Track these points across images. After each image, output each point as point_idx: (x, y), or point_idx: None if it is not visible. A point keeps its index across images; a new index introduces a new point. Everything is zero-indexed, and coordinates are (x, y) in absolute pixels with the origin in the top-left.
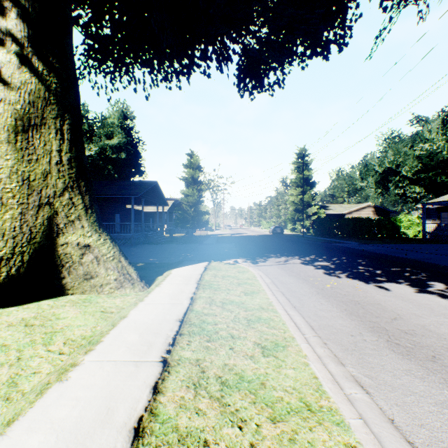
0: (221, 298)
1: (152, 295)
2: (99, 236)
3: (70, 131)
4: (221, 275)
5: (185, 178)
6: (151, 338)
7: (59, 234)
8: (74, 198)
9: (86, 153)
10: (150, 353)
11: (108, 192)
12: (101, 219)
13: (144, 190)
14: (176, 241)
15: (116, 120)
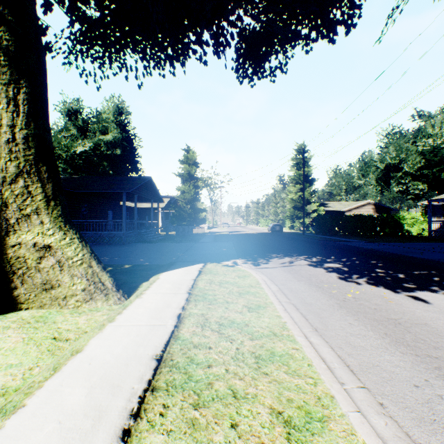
0: (218, 316)
1: (128, 310)
2: (63, 235)
3: (27, 103)
4: (218, 281)
5: (182, 174)
6: (105, 398)
7: (9, 231)
8: (31, 186)
9: (80, 149)
10: (93, 438)
11: (98, 187)
12: (92, 216)
13: (137, 185)
14: (171, 240)
15: (111, 116)
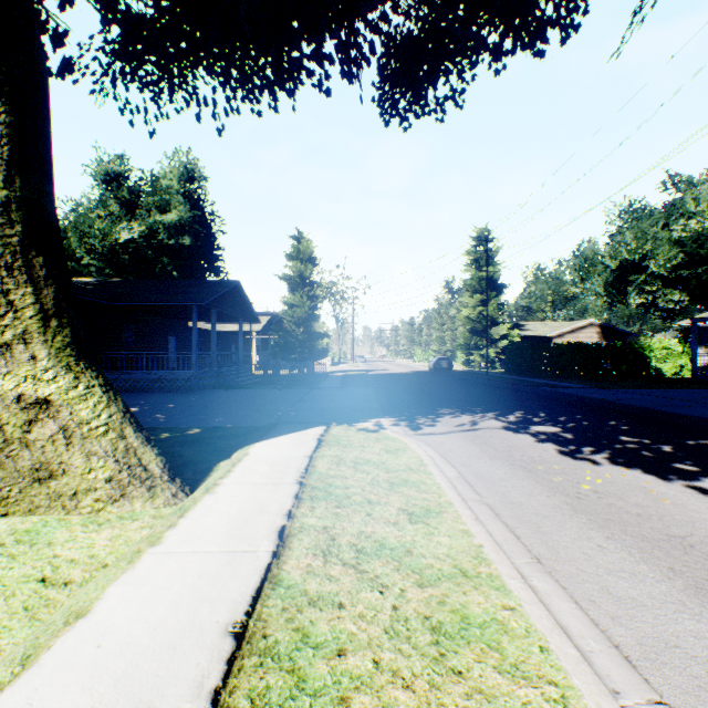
0: (353, 533)
1: (187, 520)
2: (73, 380)
3: (8, 141)
4: (351, 459)
5: (289, 277)
6: None
7: None
8: (14, 292)
9: (125, 236)
10: None
11: (152, 297)
12: (143, 345)
13: (215, 293)
14: (272, 384)
15: (175, 183)
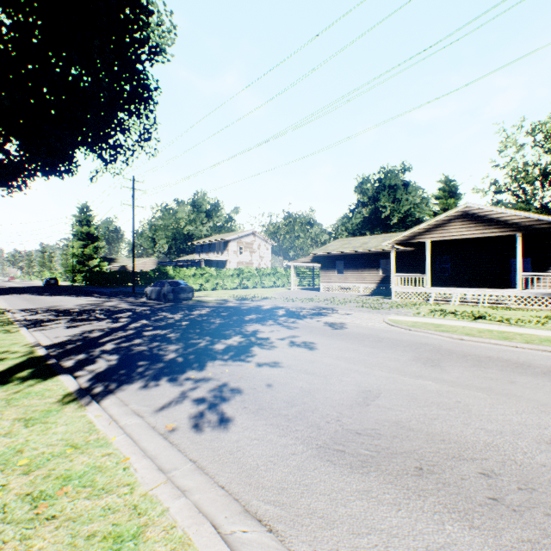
0: None
1: None
2: None
3: None
4: None
5: None
6: None
7: None
8: None
9: None
10: None
11: None
12: None
13: None
14: None
15: None
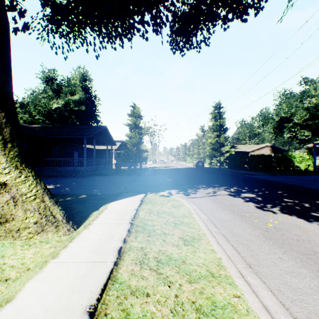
0: (156, 251)
1: (73, 243)
2: (19, 173)
3: None
4: (156, 211)
5: (129, 124)
6: None
7: None
8: None
9: (55, 106)
10: None
11: (65, 133)
12: (62, 155)
13: (95, 132)
14: (121, 173)
15: (78, 81)
